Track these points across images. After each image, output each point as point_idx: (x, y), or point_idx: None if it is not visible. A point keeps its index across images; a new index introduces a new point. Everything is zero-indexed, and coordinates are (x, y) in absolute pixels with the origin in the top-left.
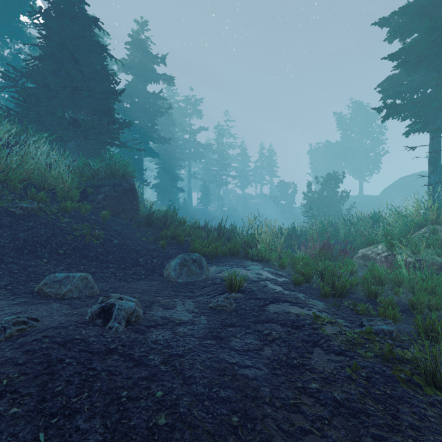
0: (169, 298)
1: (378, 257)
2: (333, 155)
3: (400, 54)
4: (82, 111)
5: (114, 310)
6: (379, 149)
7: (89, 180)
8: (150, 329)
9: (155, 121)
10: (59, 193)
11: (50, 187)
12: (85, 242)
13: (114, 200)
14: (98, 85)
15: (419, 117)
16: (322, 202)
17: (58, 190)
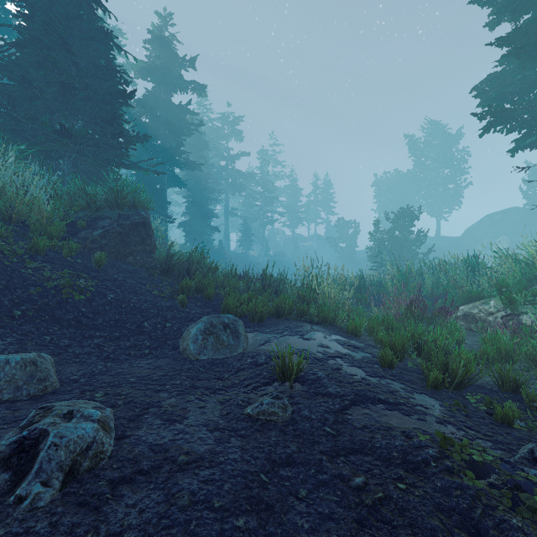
0: (179, 395)
1: (491, 318)
2: (403, 187)
3: (513, 36)
4: (79, 119)
5: (41, 449)
6: (460, 180)
7: (83, 210)
8: (119, 488)
9: (182, 142)
10: (32, 226)
11: (19, 217)
12: (61, 298)
13: (118, 238)
14: (101, 85)
15: (533, 128)
16: (393, 244)
17: (33, 223)
